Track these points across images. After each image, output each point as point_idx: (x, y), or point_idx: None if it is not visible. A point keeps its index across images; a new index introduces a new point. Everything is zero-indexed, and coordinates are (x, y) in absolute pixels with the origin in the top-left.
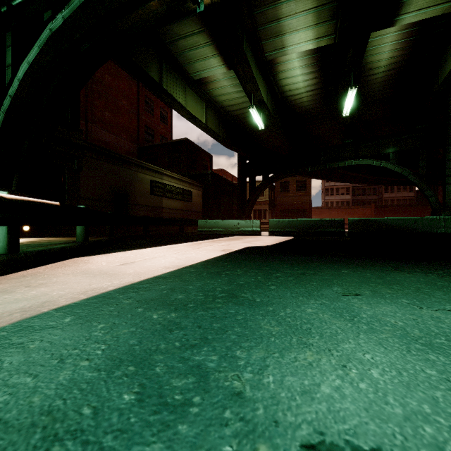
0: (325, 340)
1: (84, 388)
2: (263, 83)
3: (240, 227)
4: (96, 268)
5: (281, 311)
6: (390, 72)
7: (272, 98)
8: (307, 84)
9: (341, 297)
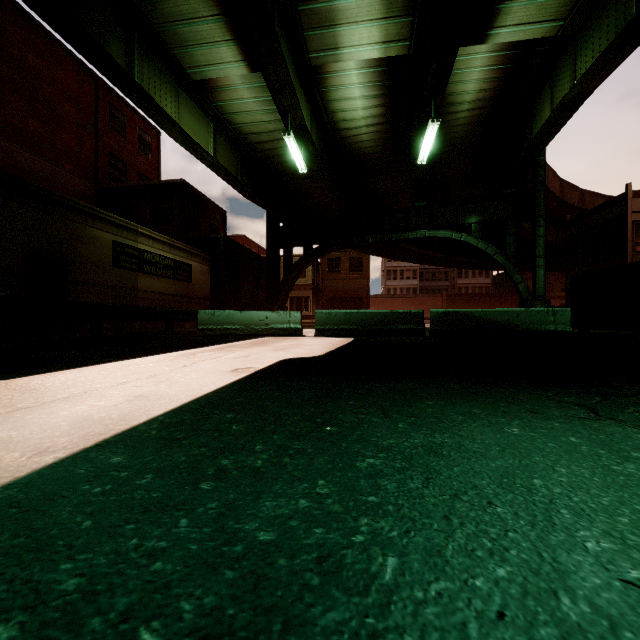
0: None
1: None
2: (305, 102)
3: (270, 324)
4: None
5: None
6: (475, 112)
7: (318, 129)
8: (369, 115)
9: None
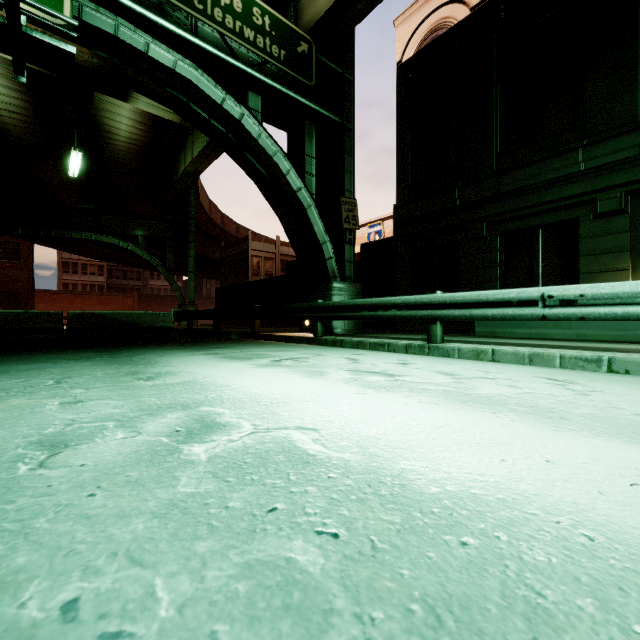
0: None
1: None
2: None
3: None
4: None
5: None
6: (133, 146)
7: None
8: (10, 102)
9: None
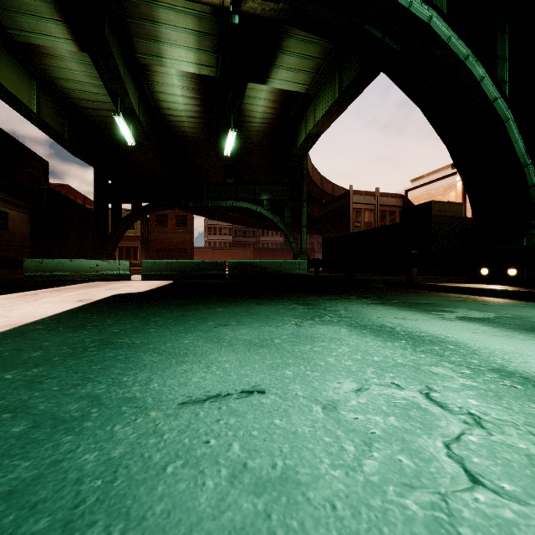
0: (198, 357)
1: None
2: (133, 88)
3: (101, 271)
4: None
5: (162, 346)
6: (264, 125)
7: (146, 110)
8: (188, 109)
9: (213, 328)
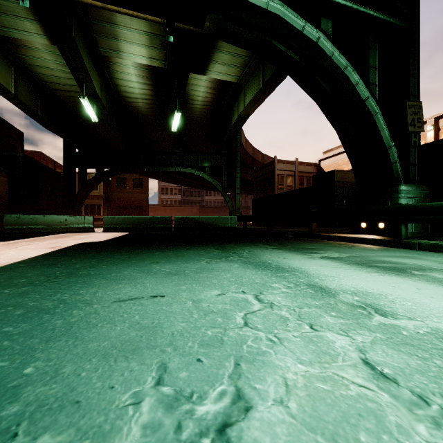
0: (131, 280)
1: None
2: (96, 75)
3: (69, 224)
4: None
5: (108, 275)
6: (205, 107)
7: (107, 92)
8: (143, 92)
9: (147, 265)
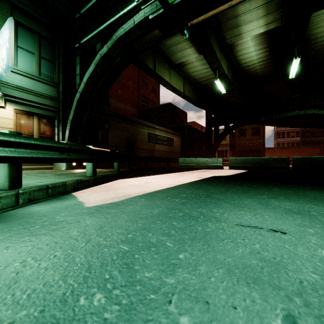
0: (250, 209)
1: (165, 213)
2: (224, 60)
3: (208, 163)
4: (135, 184)
5: (232, 201)
6: None
7: (231, 69)
8: (259, 57)
9: (265, 198)
